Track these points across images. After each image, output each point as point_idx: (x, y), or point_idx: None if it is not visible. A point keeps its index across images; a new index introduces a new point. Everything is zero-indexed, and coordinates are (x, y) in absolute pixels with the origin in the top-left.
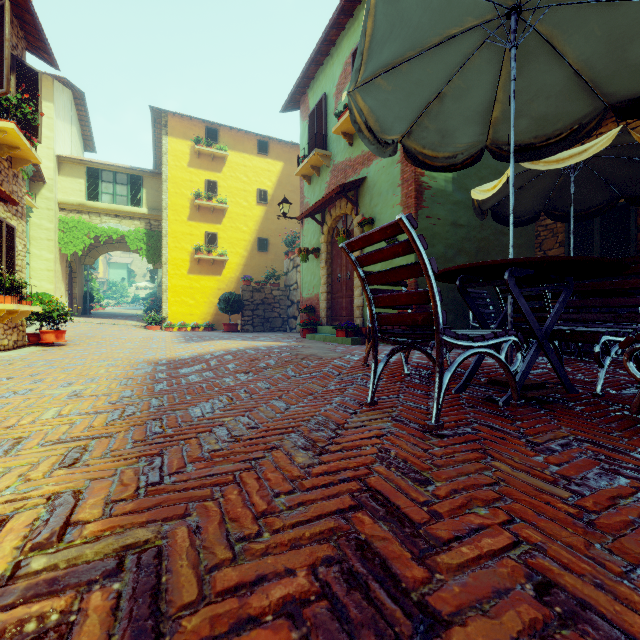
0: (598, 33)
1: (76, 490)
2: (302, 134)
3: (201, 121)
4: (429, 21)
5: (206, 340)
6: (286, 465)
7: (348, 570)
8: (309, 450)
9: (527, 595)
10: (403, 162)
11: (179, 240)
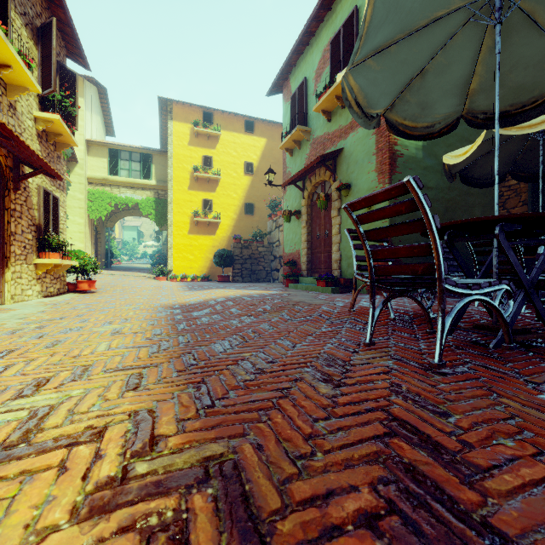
0: None
1: (149, 409)
2: (285, 114)
3: (199, 107)
4: (420, 6)
5: (206, 289)
6: (313, 395)
7: (405, 490)
8: (328, 383)
9: None
10: (378, 133)
11: (181, 206)
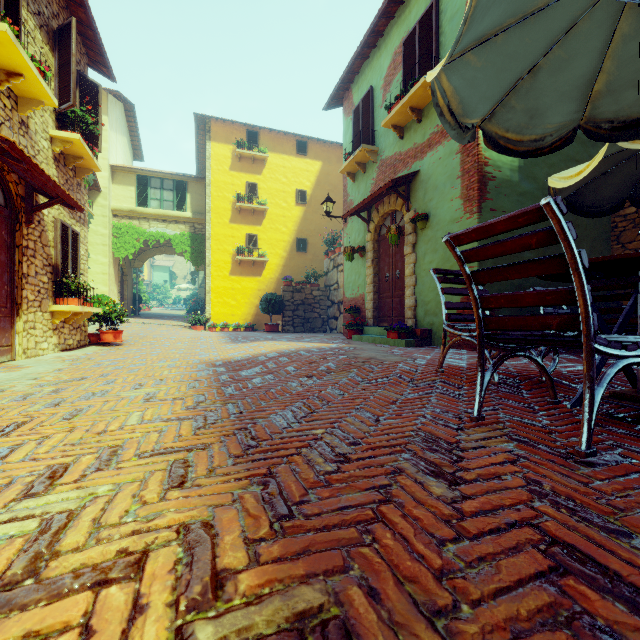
0: None
1: (204, 521)
2: (345, 131)
3: (242, 125)
4: None
5: (252, 341)
6: (425, 498)
7: None
8: (439, 477)
9: None
10: (463, 152)
11: (221, 242)
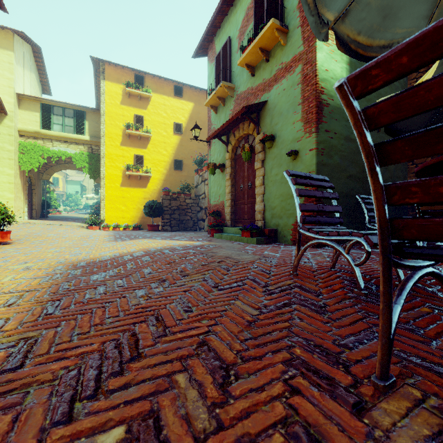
0: None
1: None
2: (210, 74)
3: (131, 70)
4: None
5: (131, 239)
6: None
7: None
8: None
9: None
10: (304, 83)
11: (114, 160)
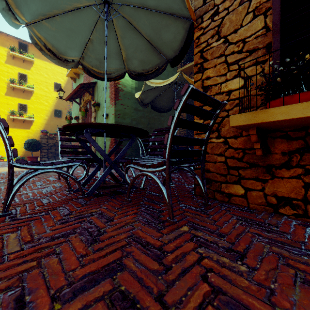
0: (147, 24)
1: None
2: None
3: (15, 38)
4: None
5: (2, 167)
6: None
7: None
8: None
9: None
10: None
11: None
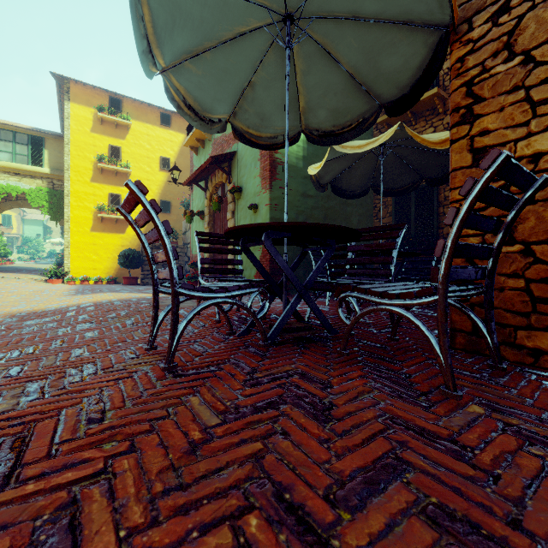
0: (355, 45)
1: None
2: None
3: (104, 91)
4: (212, 17)
5: (94, 293)
6: None
7: None
8: (28, 396)
9: (29, 526)
10: None
11: (82, 199)
